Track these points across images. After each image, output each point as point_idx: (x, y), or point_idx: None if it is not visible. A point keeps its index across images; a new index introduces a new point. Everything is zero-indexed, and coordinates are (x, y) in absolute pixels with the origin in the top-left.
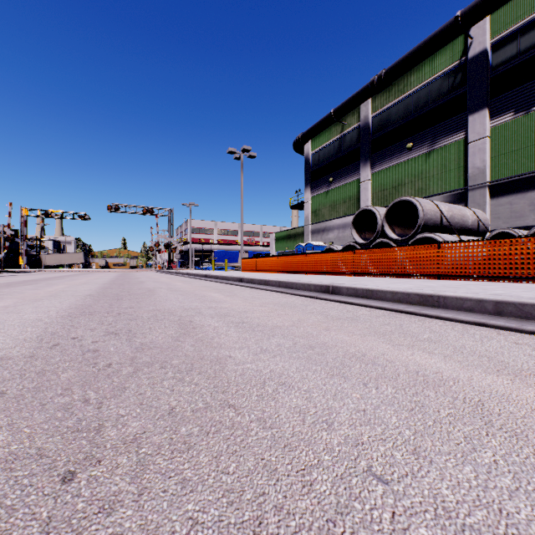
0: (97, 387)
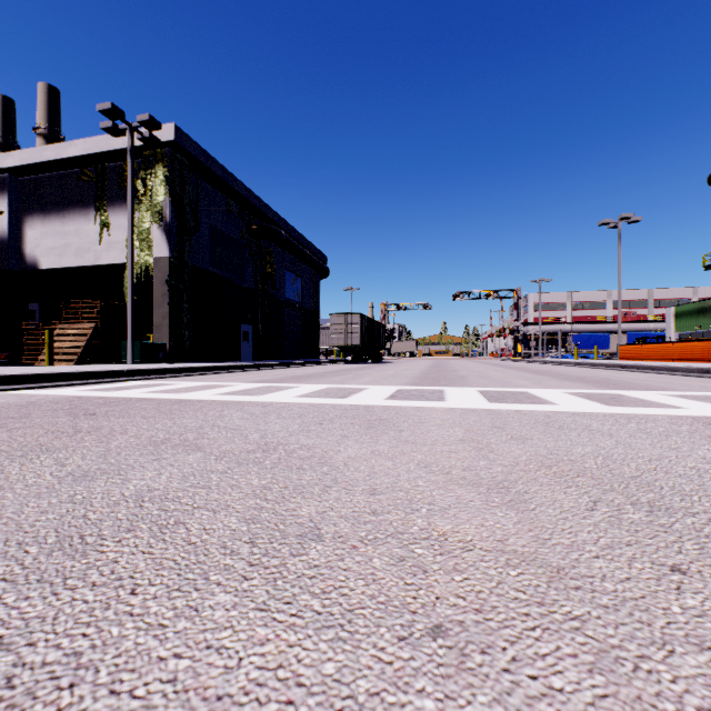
0: (597, 382)
